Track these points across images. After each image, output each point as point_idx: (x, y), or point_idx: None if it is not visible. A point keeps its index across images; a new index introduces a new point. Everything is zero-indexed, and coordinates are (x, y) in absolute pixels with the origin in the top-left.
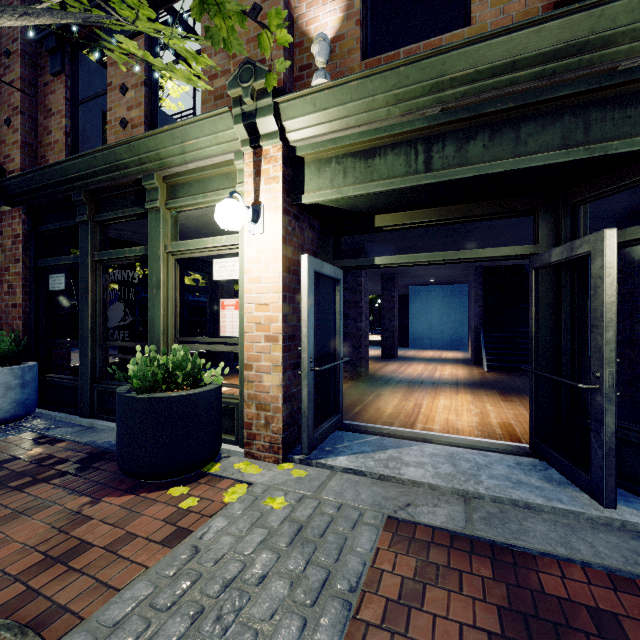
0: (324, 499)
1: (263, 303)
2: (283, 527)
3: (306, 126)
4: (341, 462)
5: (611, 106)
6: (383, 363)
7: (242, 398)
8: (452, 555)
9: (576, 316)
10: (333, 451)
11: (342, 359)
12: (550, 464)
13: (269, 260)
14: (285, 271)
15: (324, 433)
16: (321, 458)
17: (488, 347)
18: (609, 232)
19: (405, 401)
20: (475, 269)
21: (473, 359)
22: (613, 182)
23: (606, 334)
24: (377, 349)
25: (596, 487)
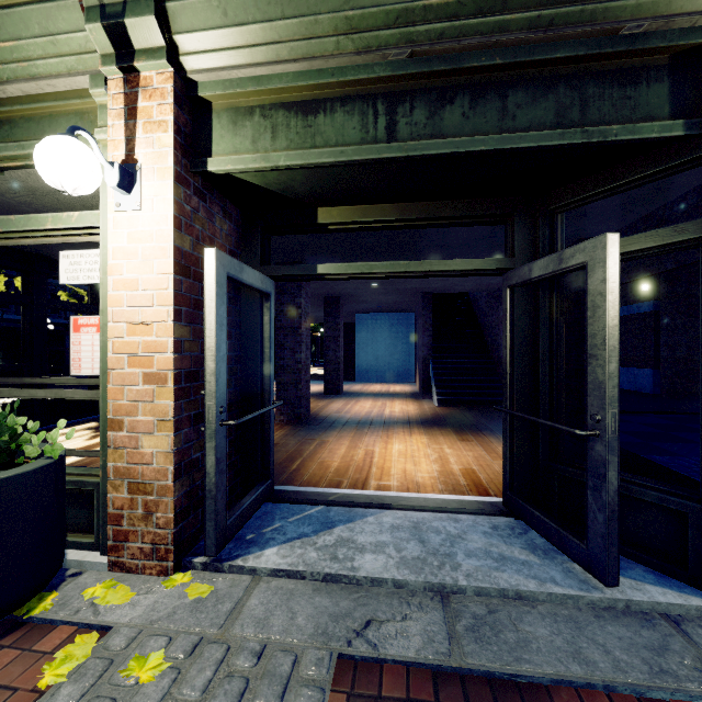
0: (236, 639)
1: (141, 321)
2: None
3: (212, 48)
4: (268, 560)
5: (610, 81)
6: (327, 400)
7: (106, 474)
8: None
9: (555, 344)
10: (257, 540)
11: (273, 403)
12: (531, 526)
13: (151, 253)
14: (179, 272)
15: (245, 514)
16: (238, 556)
17: (438, 379)
18: (612, 237)
19: (354, 449)
20: (424, 295)
21: (422, 393)
22: (599, 185)
23: (609, 366)
24: (320, 384)
25: (595, 560)
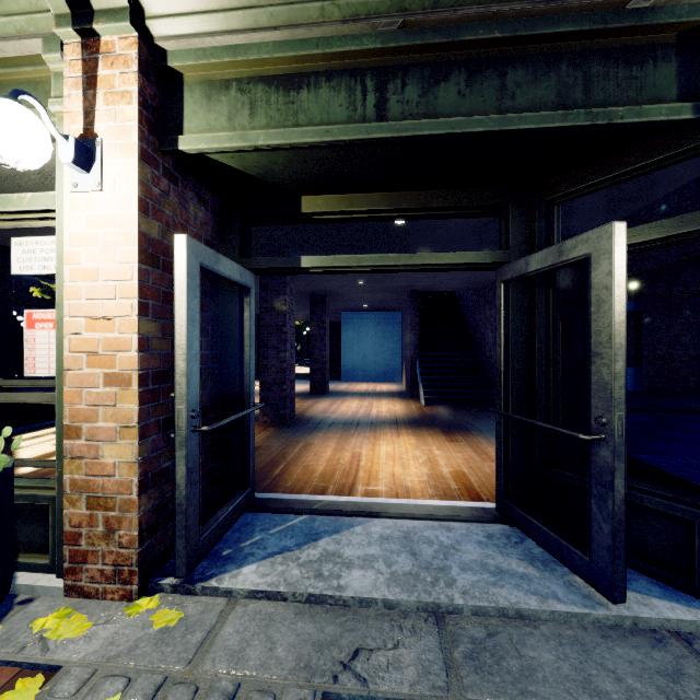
0: (206, 678)
1: (101, 316)
2: None
3: (183, 11)
4: (246, 579)
5: (615, 60)
6: (312, 400)
7: (62, 488)
8: None
9: (551, 342)
10: (235, 556)
11: (253, 405)
12: (527, 534)
13: (113, 239)
14: (145, 261)
15: (221, 527)
16: (212, 576)
17: (425, 379)
18: (619, 226)
19: (340, 451)
20: (411, 294)
21: (409, 392)
22: (599, 174)
23: (615, 365)
24: (305, 383)
25: (600, 573)
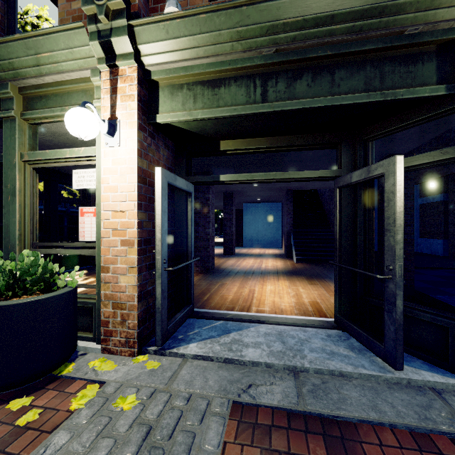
0: (175, 391)
1: (119, 210)
2: (131, 432)
3: (160, 52)
4: (191, 349)
5: (398, 62)
6: (225, 259)
7: (99, 298)
8: (290, 436)
9: (367, 223)
10: (185, 339)
11: (193, 258)
12: (351, 335)
13: (125, 171)
14: (140, 181)
15: (177, 323)
16: (174, 347)
17: (296, 246)
18: (399, 158)
19: (242, 288)
20: (288, 192)
21: (286, 254)
22: (394, 124)
23: (397, 236)
24: (220, 248)
25: (389, 354)
